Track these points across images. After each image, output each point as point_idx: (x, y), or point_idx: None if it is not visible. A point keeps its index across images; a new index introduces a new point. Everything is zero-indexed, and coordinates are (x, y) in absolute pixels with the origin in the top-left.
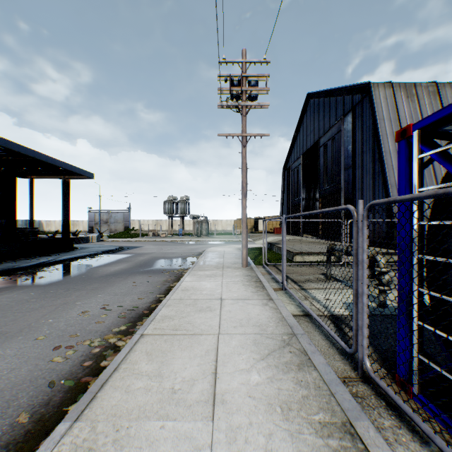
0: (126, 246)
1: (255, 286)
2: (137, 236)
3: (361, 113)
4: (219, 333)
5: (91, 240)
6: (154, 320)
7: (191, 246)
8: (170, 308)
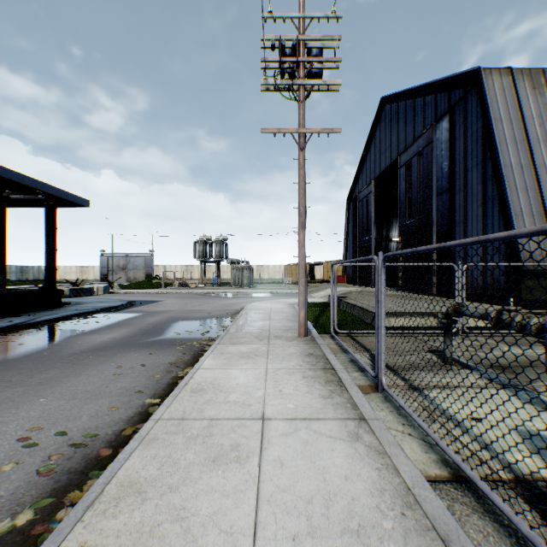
0: (139, 300)
1: (325, 380)
2: (159, 286)
3: (464, 114)
4: None
5: (96, 292)
6: (96, 501)
7: (227, 301)
8: (151, 452)
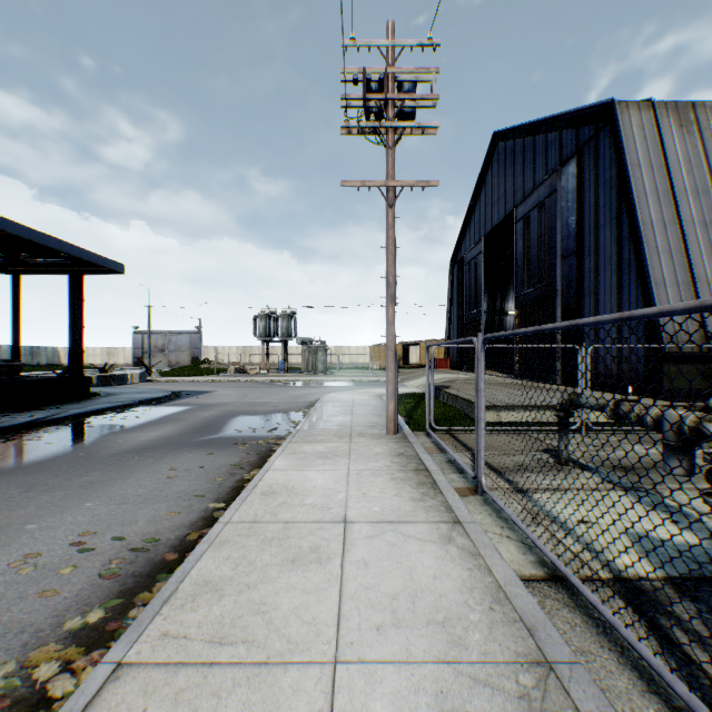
0: (186, 390)
1: (417, 482)
2: (210, 372)
3: (595, 157)
4: (336, 659)
5: (130, 380)
6: (172, 597)
7: (297, 391)
8: (223, 554)
